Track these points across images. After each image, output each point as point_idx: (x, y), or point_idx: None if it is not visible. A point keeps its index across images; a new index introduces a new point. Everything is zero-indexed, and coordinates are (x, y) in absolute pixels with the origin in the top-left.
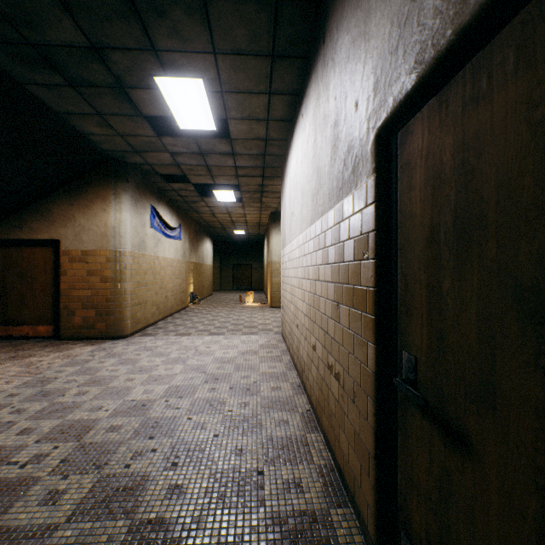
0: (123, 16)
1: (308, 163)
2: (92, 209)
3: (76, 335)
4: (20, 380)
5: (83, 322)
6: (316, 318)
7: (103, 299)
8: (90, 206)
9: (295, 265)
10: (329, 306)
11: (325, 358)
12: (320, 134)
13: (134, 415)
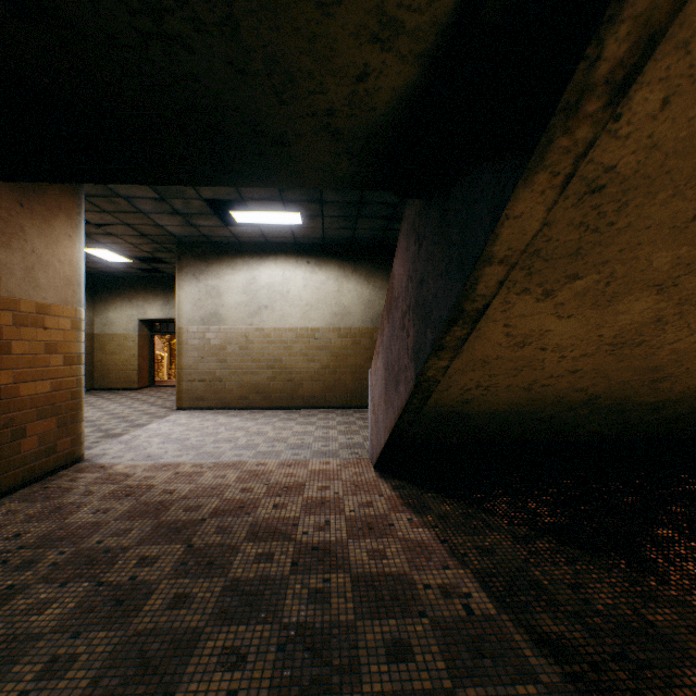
0: (344, 213)
1: (326, 295)
2: (53, 228)
3: (27, 477)
4: (256, 462)
5: (39, 446)
6: (342, 366)
7: (68, 395)
8: (51, 220)
9: (284, 343)
10: (362, 359)
11: (358, 378)
12: (350, 294)
13: (335, 427)
